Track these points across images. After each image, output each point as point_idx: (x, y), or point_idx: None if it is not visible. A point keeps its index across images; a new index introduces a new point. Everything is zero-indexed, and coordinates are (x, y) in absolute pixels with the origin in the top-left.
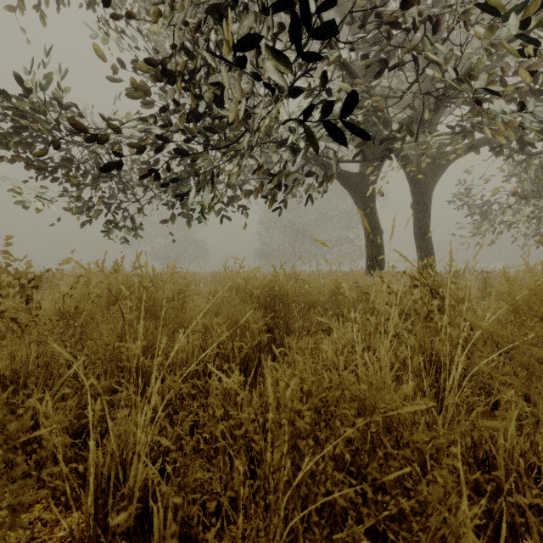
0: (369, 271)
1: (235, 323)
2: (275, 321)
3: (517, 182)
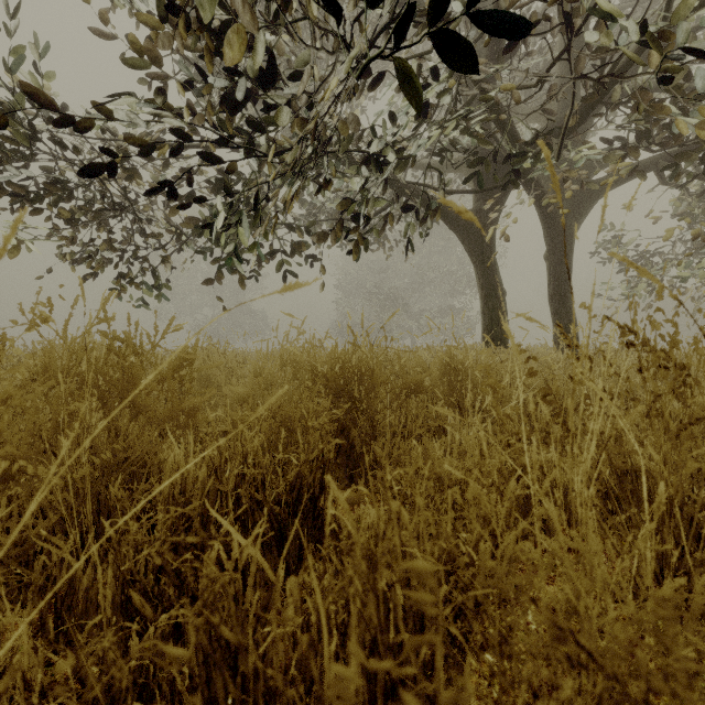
0: (487, 346)
1: (285, 419)
2: (352, 417)
3: (689, 226)
